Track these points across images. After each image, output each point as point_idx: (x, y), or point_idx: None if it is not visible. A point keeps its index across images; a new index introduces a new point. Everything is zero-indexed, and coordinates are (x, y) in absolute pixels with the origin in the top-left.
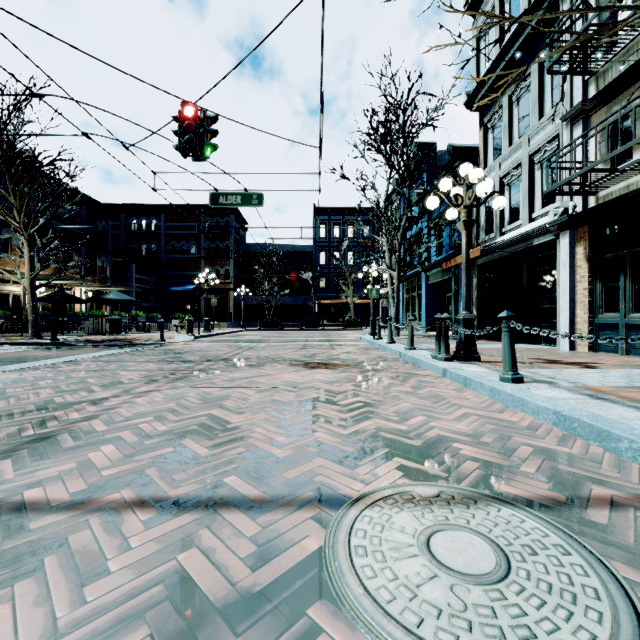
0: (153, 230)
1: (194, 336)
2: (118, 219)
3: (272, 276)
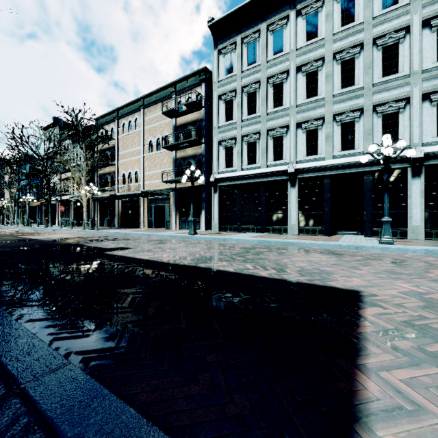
0: None
1: None
2: None
3: None
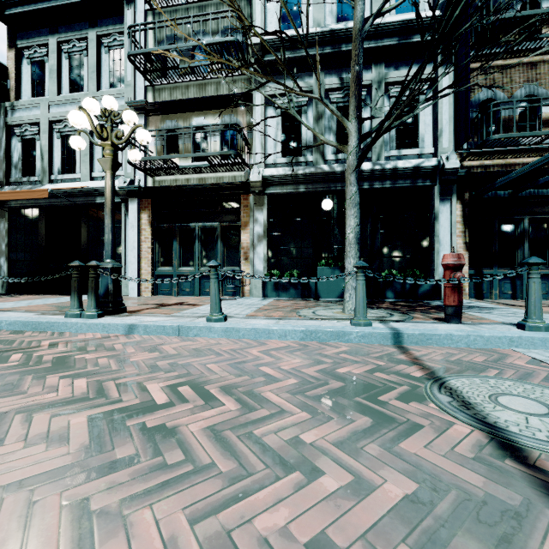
0: None
1: None
2: None
3: None
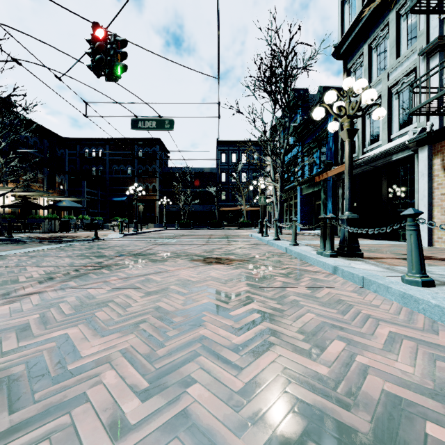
0: (100, 156)
1: (124, 234)
2: (75, 149)
3: (187, 190)
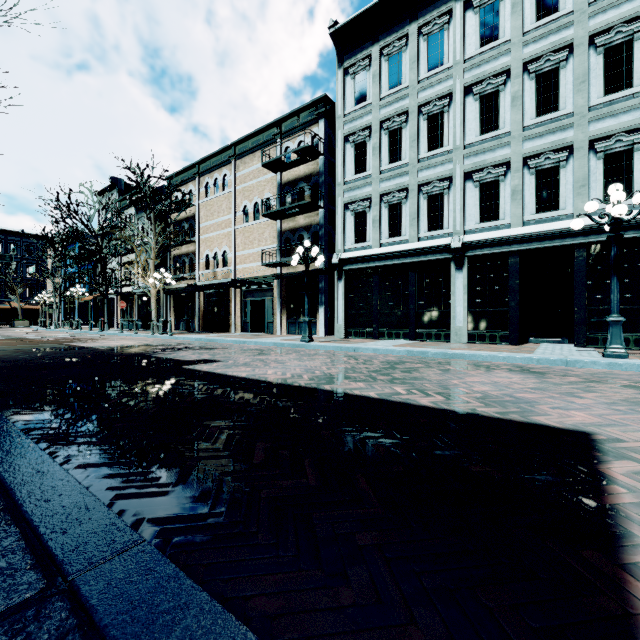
0: None
1: None
2: None
3: None
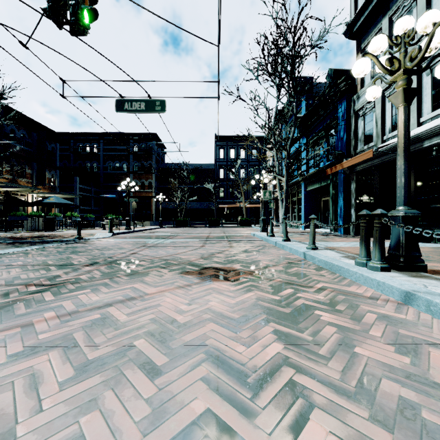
0: (94, 152)
1: (113, 233)
2: (68, 144)
3: (184, 187)
